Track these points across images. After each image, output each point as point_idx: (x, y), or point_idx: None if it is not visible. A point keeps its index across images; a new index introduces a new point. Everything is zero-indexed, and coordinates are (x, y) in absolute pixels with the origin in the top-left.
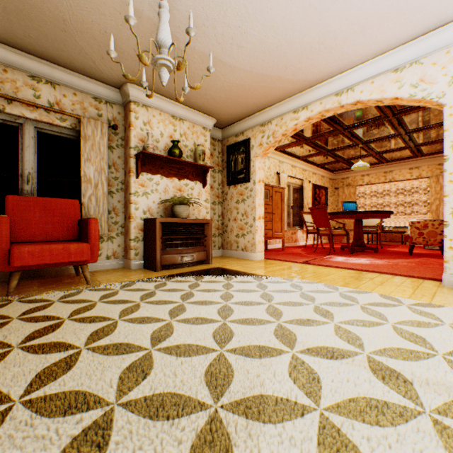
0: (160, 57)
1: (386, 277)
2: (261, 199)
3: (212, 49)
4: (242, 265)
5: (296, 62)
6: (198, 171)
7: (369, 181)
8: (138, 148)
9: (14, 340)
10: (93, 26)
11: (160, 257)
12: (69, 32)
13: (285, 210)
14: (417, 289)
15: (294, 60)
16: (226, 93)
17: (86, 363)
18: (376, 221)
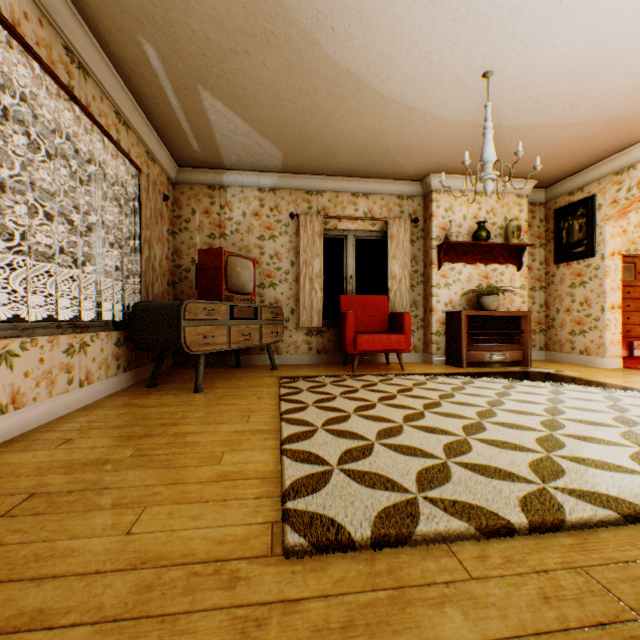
0: (485, 175)
1: None
2: (615, 280)
3: (534, 119)
4: (579, 372)
5: None
6: (509, 251)
7: None
8: (439, 238)
9: (390, 391)
10: (409, 144)
11: (465, 353)
12: (388, 154)
13: None
14: None
15: None
16: (553, 150)
17: (447, 407)
18: None
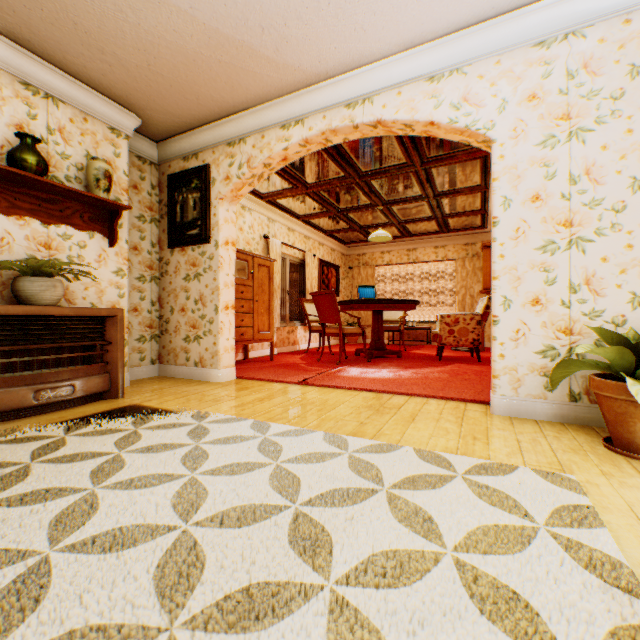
0: None
1: (418, 402)
2: (230, 274)
3: None
4: (186, 397)
5: (279, 21)
6: (98, 212)
7: (390, 260)
8: None
9: None
10: None
11: None
12: None
13: (278, 296)
14: (463, 425)
15: (275, 14)
16: (151, 58)
17: None
18: (400, 315)
